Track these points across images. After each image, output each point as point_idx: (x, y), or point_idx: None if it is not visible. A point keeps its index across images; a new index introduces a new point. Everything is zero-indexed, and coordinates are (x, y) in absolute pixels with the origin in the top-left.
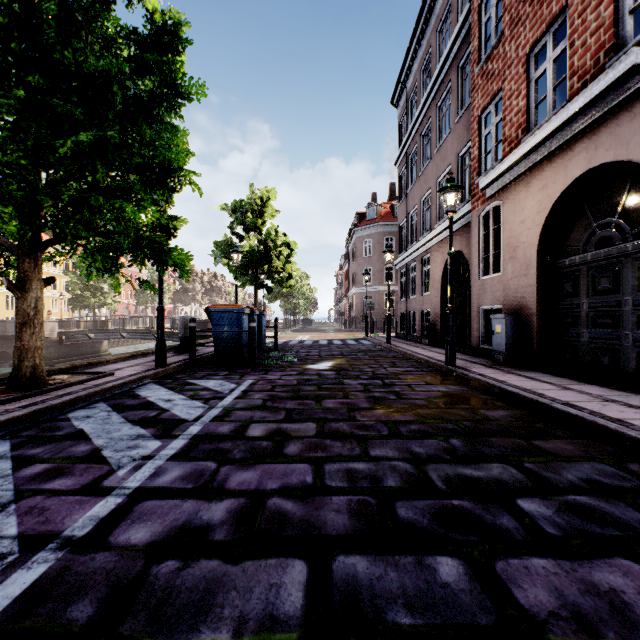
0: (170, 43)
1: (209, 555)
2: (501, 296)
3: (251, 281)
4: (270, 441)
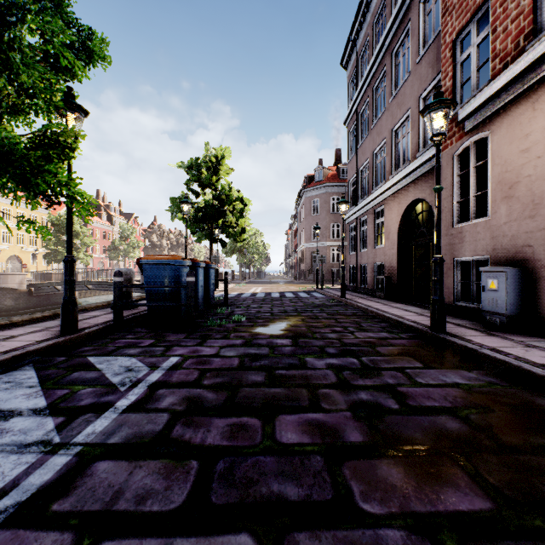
0: None
1: None
2: (489, 245)
3: (207, 236)
4: None
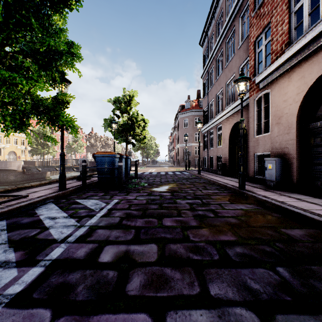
0: None
1: None
2: (270, 147)
3: (124, 140)
4: (116, 270)
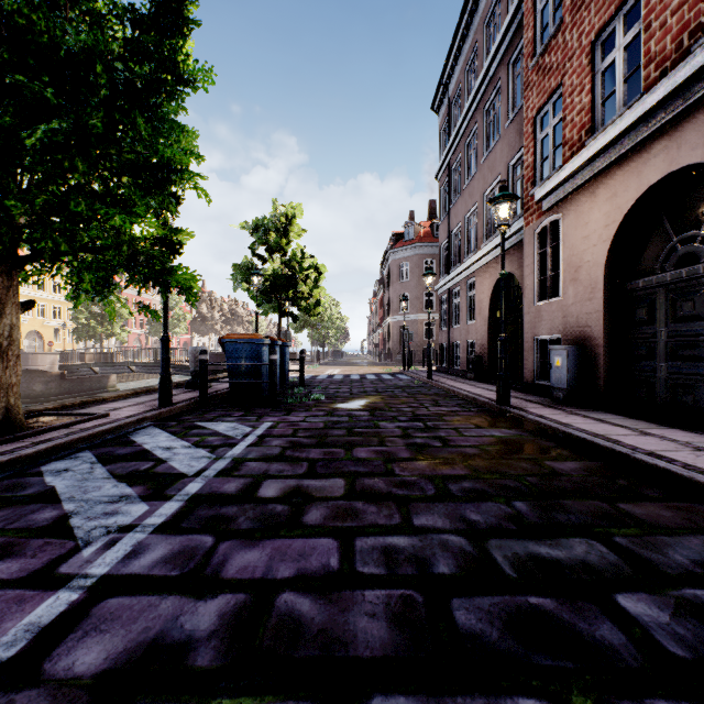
0: (174, 25)
1: (183, 696)
2: (560, 324)
3: (275, 308)
4: (286, 504)
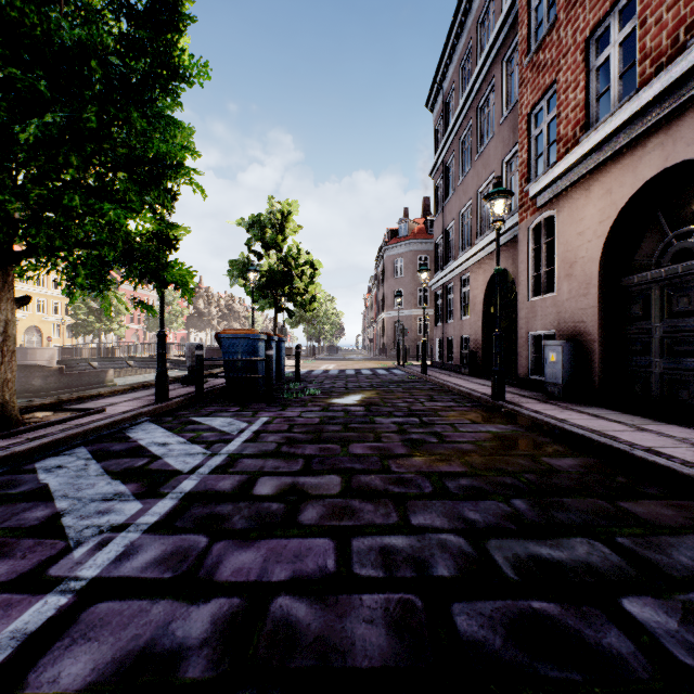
0: (170, 20)
1: None
2: (555, 320)
3: (271, 304)
4: (282, 502)
